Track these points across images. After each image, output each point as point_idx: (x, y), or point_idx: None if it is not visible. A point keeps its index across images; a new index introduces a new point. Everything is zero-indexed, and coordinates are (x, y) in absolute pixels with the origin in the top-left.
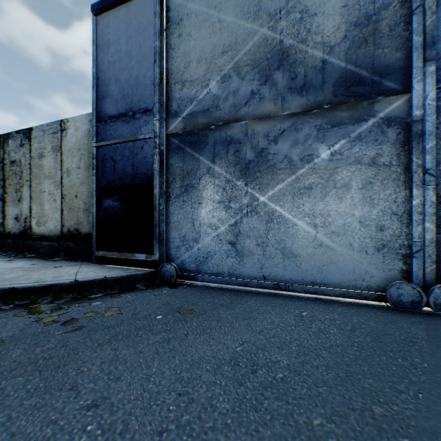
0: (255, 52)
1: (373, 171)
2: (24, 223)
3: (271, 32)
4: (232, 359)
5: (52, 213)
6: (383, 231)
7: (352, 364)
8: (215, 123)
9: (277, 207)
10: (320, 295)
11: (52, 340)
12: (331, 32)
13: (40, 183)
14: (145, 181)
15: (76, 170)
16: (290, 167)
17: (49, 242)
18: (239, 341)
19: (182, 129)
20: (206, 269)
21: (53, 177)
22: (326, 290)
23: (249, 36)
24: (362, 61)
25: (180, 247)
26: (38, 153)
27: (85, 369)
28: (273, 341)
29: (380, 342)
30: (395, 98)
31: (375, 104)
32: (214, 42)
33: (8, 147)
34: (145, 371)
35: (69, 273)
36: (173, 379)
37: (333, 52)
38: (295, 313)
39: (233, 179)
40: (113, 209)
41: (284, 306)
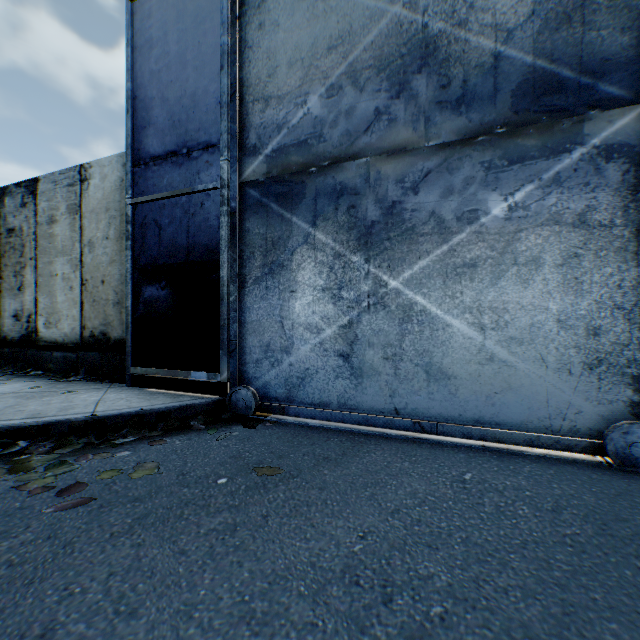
0: (382, 45)
1: (580, 235)
2: (27, 323)
3: (407, 11)
4: (346, 570)
5: (68, 309)
6: (599, 336)
7: (571, 586)
8: (317, 163)
9: (418, 297)
10: (489, 442)
11: (32, 526)
12: (509, 6)
13: (51, 262)
14: (206, 257)
15: (102, 242)
16: (439, 232)
17: (62, 352)
18: (358, 531)
19: (264, 175)
20: (302, 397)
21: (69, 253)
22: (500, 434)
23: (371, 20)
24: (561, 53)
25: (261, 362)
26: (48, 216)
27: (76, 590)
28: (419, 532)
29: (611, 535)
30: (619, 112)
31: (585, 123)
32: (315, 33)
33: (4, 208)
34: (185, 595)
35: (86, 402)
36: (235, 615)
37: (512, 39)
38: (452, 476)
39: (345, 252)
40: (157, 301)
41: (431, 462)
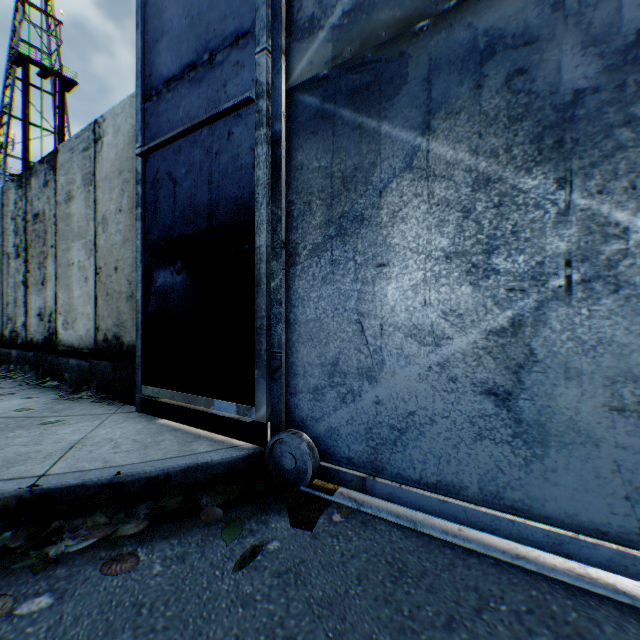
0: None
1: None
2: (48, 324)
3: None
4: None
5: (83, 305)
6: None
7: None
8: (430, 10)
9: None
10: None
11: None
12: None
13: (68, 249)
14: (235, 218)
15: (115, 216)
16: None
17: (77, 359)
18: None
19: (328, 64)
20: (400, 465)
21: (84, 235)
22: None
23: None
24: None
25: (322, 391)
26: (65, 193)
27: None
28: None
29: None
30: None
31: None
32: None
33: (31, 191)
34: None
35: (56, 445)
36: None
37: None
38: None
39: (503, 172)
40: (172, 291)
41: None
